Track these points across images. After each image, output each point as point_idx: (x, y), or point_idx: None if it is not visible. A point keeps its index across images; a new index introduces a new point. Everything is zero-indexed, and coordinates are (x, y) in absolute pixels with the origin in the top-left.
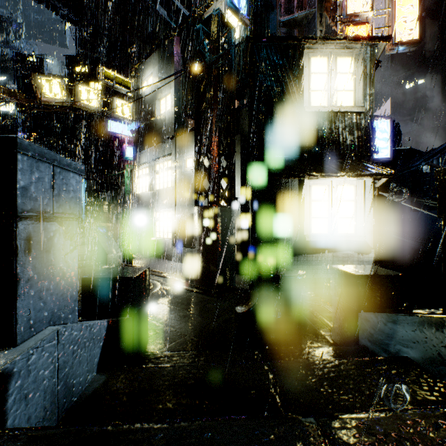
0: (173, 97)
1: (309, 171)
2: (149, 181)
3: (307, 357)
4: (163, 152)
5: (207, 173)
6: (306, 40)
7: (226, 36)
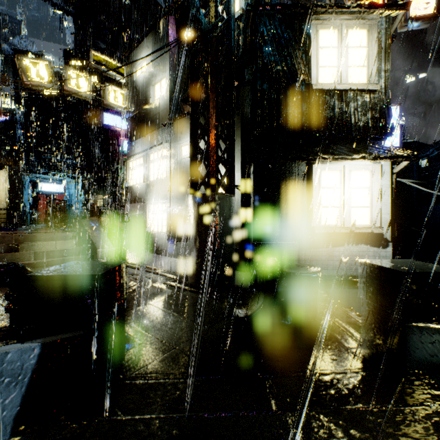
0: (167, 80)
1: (319, 154)
2: (143, 172)
3: (342, 390)
4: (157, 141)
5: (203, 156)
6: (315, 9)
7: (225, 4)
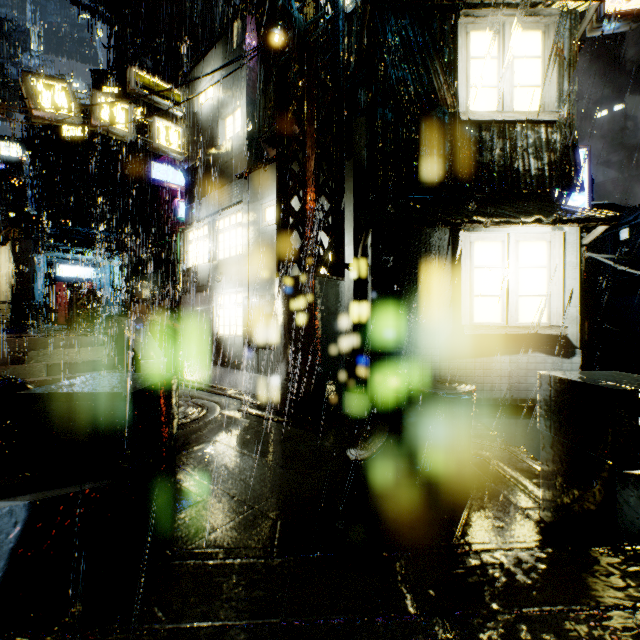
0: (244, 111)
1: (470, 216)
2: (208, 246)
3: (520, 578)
4: (229, 200)
5: (297, 220)
6: None
7: None
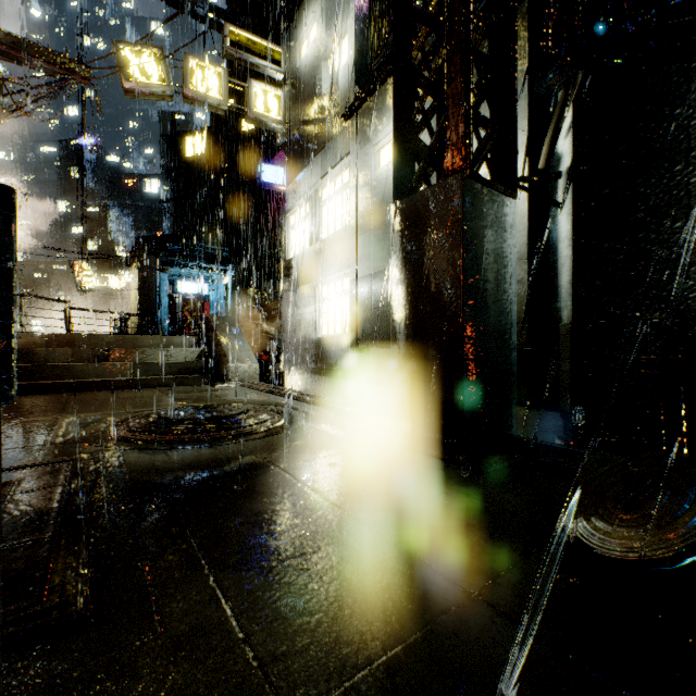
0: (352, 31)
1: None
2: (310, 226)
3: None
4: (334, 159)
5: (428, 92)
6: None
7: None
